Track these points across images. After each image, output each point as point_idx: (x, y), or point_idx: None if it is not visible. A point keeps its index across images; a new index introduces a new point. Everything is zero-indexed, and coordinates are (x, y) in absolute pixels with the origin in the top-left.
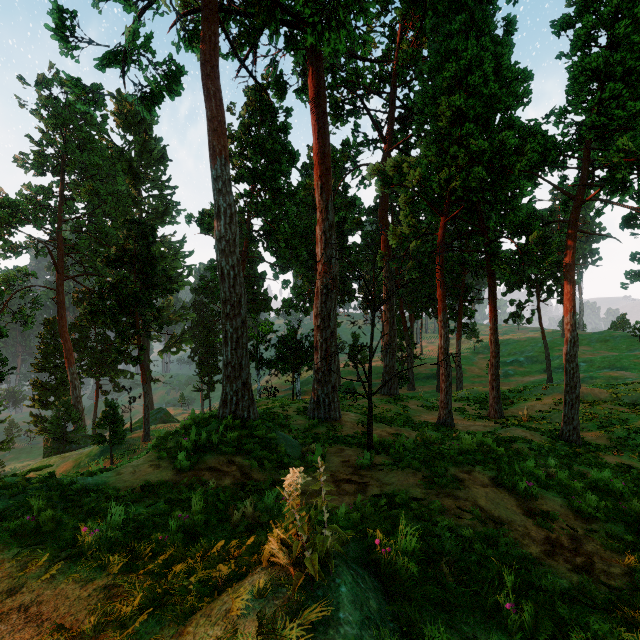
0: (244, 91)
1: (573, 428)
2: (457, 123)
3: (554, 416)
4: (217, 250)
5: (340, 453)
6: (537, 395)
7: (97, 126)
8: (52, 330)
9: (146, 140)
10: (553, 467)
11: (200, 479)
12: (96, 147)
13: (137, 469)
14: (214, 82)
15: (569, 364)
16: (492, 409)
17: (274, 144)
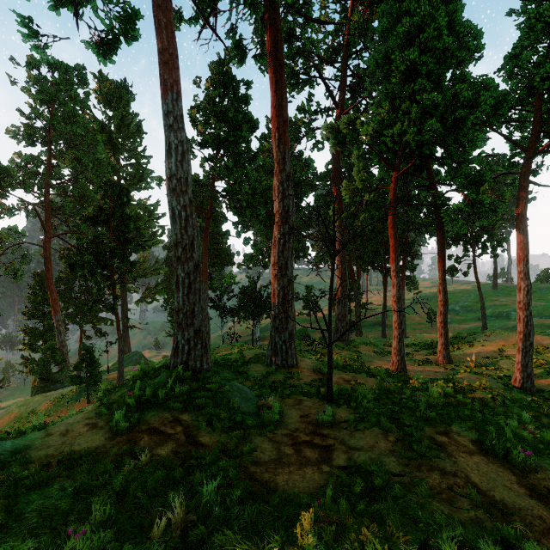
0: (209, 66)
1: (527, 375)
2: (409, 81)
3: (501, 362)
4: (168, 189)
5: (298, 405)
6: (481, 341)
7: (81, 102)
8: (41, 282)
9: (124, 115)
10: (529, 422)
11: (135, 446)
12: (79, 120)
13: (70, 429)
14: (166, 13)
15: (523, 312)
16: (441, 355)
17: (236, 113)
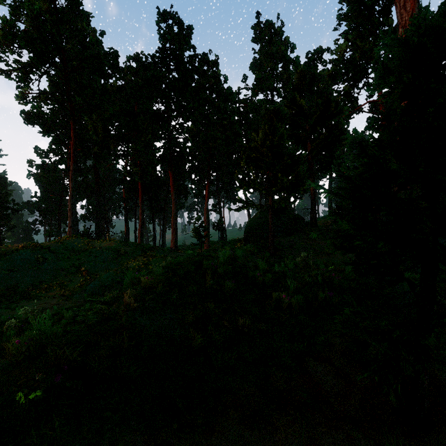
0: None
1: None
2: None
3: None
4: None
5: None
6: None
7: None
8: None
9: None
10: None
11: None
12: None
13: None
14: None
15: (162, 235)
16: None
17: None
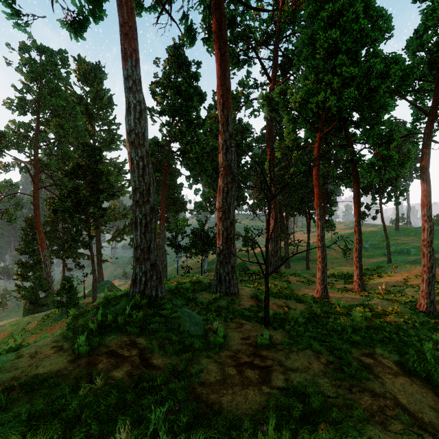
0: (166, 49)
1: (430, 301)
2: (330, 58)
3: (407, 290)
4: (127, 142)
5: (240, 328)
6: (388, 273)
7: (63, 80)
8: (31, 225)
9: (98, 90)
10: (438, 343)
11: (94, 368)
12: (62, 94)
13: (38, 351)
14: None
15: (426, 248)
16: (356, 284)
17: (188, 87)
